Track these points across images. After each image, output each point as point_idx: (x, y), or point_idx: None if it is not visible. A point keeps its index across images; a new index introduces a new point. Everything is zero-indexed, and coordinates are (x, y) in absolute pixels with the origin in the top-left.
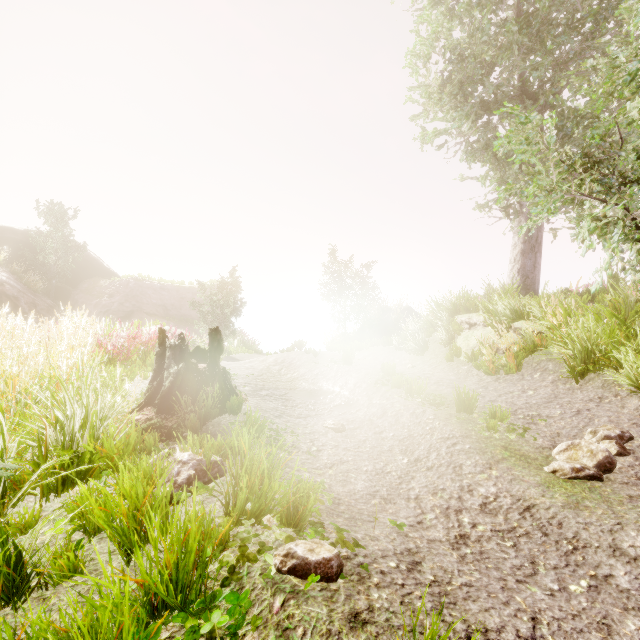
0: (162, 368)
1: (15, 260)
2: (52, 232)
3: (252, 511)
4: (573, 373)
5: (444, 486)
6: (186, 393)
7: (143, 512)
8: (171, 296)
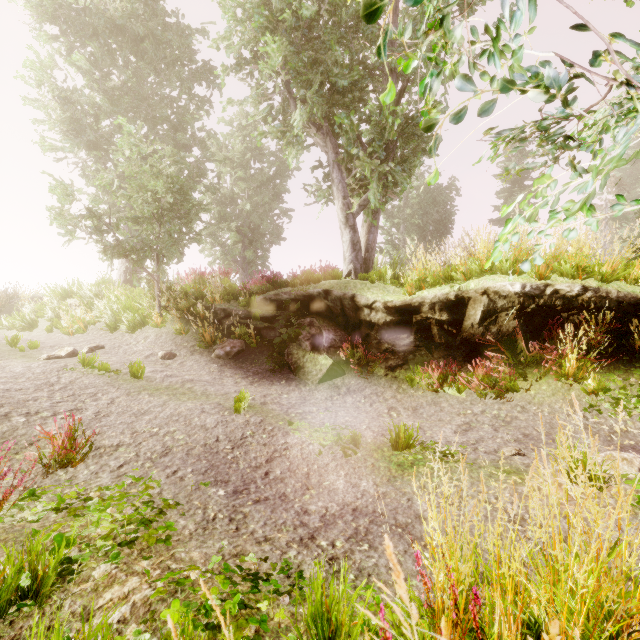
0: None
1: None
2: None
3: None
4: (109, 327)
5: None
6: None
7: None
8: None
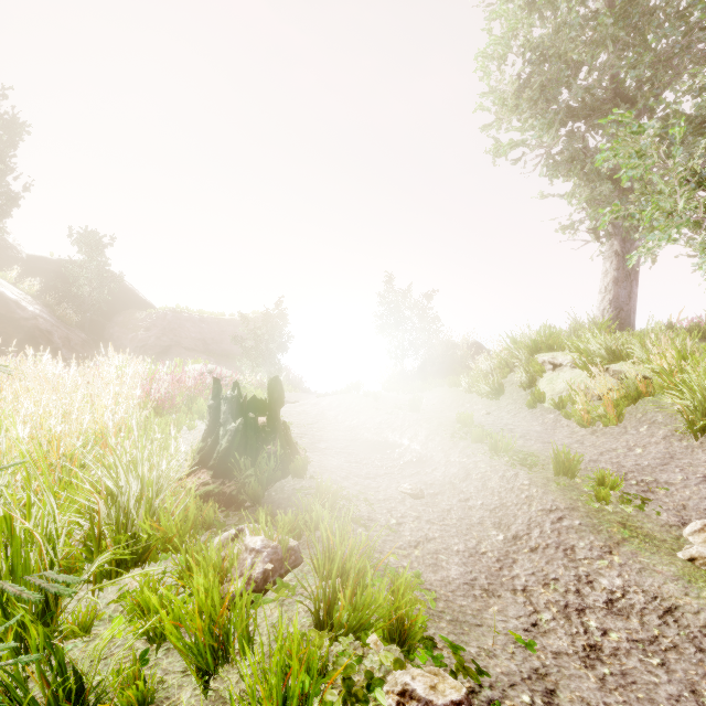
0: (217, 423)
1: (48, 291)
2: (86, 261)
3: (350, 625)
4: (692, 428)
5: (556, 575)
6: (245, 453)
7: (220, 624)
8: (211, 329)
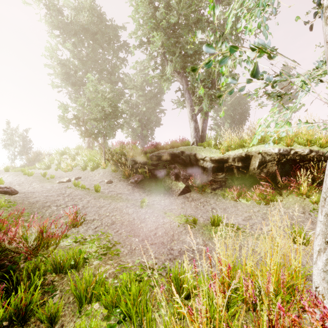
0: None
1: None
2: None
3: None
4: (82, 168)
5: (26, 186)
6: None
7: None
8: None
